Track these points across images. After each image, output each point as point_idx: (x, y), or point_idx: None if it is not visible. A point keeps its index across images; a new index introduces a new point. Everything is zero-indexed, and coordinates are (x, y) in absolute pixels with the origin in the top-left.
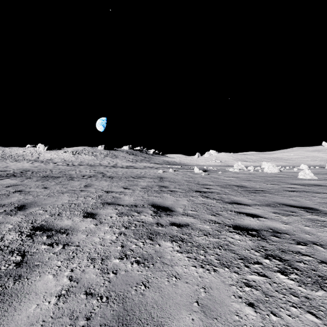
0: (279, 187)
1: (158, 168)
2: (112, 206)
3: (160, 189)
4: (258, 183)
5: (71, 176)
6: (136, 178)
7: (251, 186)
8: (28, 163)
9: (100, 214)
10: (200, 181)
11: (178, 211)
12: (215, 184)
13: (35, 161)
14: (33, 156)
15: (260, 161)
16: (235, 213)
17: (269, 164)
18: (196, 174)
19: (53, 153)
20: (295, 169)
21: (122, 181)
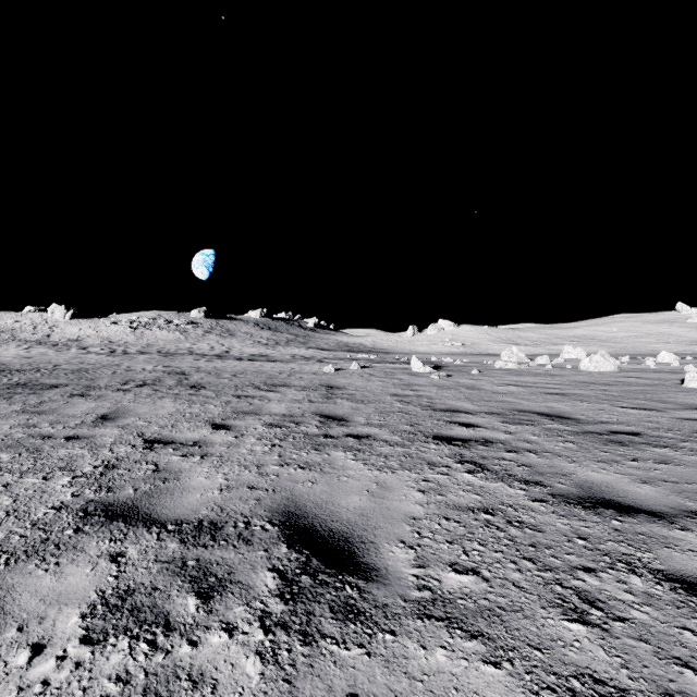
0: (671, 419)
1: (323, 360)
2: (111, 535)
3: (324, 431)
4: (597, 405)
5: (93, 382)
6: (262, 389)
7: (585, 415)
8: (19, 349)
9: (6, 613)
10: (434, 399)
11: (394, 578)
12: (482, 409)
13: (38, 344)
14: (38, 332)
15: (549, 344)
16: (666, 589)
17: (578, 350)
18: (418, 376)
19: (87, 325)
20: (649, 363)
21: (220, 399)
